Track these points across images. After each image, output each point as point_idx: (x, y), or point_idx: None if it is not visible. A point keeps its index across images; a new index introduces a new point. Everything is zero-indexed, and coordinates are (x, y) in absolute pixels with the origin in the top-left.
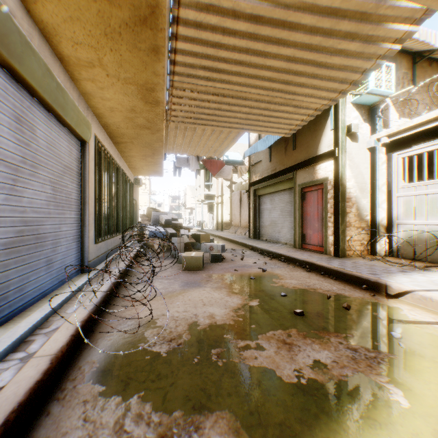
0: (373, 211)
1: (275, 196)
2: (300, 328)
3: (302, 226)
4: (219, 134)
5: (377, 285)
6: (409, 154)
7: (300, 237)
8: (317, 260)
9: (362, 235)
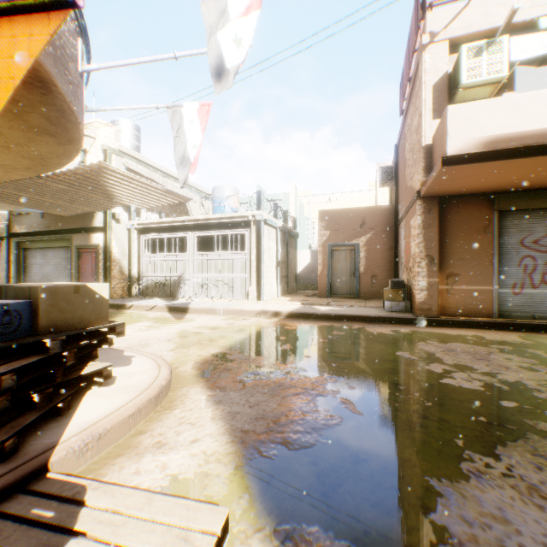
0: (131, 268)
1: (49, 251)
2: None
3: (79, 280)
4: (2, 203)
5: (122, 306)
6: (148, 237)
7: None
8: None
9: (124, 284)
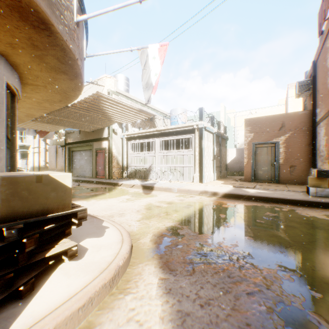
0: (122, 161)
1: (83, 152)
2: (92, 192)
3: (96, 168)
4: (56, 126)
5: (116, 184)
6: (132, 142)
7: (95, 173)
8: (101, 180)
9: (119, 170)
